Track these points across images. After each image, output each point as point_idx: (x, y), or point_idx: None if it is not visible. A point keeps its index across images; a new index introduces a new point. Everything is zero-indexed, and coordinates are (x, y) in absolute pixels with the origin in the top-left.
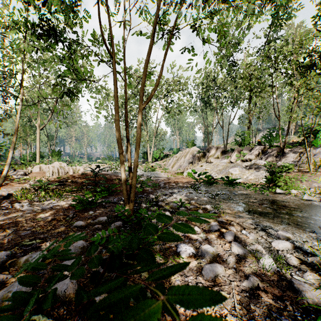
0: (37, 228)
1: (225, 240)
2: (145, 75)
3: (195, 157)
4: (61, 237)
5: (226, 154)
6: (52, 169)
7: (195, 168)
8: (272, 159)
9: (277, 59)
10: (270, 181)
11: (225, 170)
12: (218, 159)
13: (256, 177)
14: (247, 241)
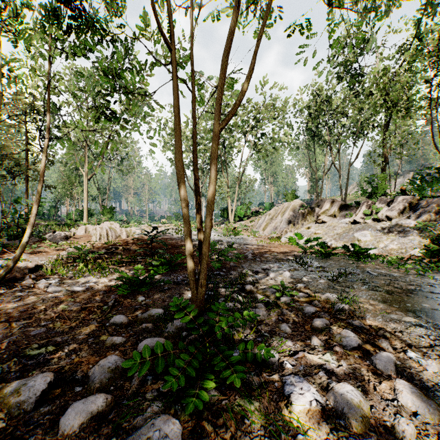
0: (56, 324)
1: (378, 372)
2: (223, 73)
3: (299, 214)
4: (87, 344)
5: (347, 210)
6: (99, 232)
7: (299, 231)
8: (428, 218)
9: (438, 56)
10: (433, 254)
11: (348, 234)
12: (335, 217)
13: (401, 247)
14: (424, 377)
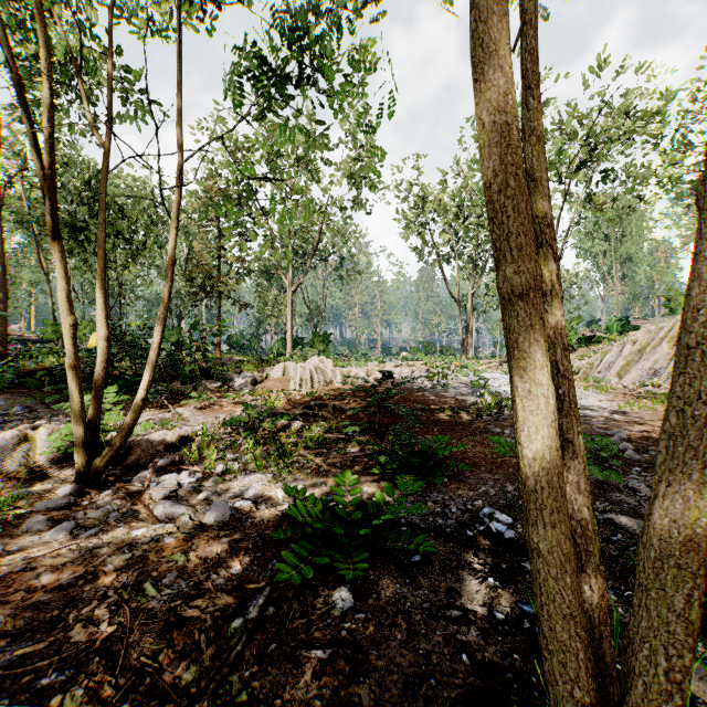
0: (65, 703)
1: None
2: None
3: None
4: None
5: None
6: (300, 374)
7: None
8: None
9: None
10: None
11: None
12: None
13: None
14: None
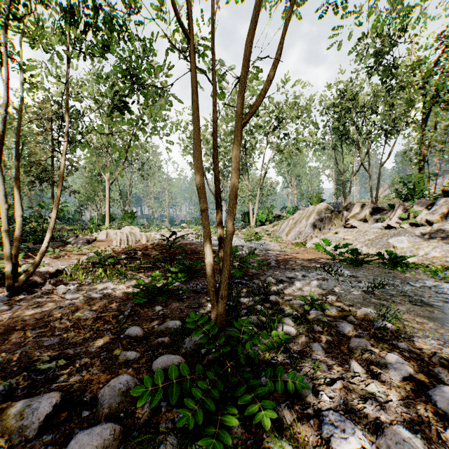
0: (70, 335)
1: (439, 412)
2: (246, 61)
3: (325, 219)
4: (99, 359)
5: (380, 213)
6: (120, 236)
7: (326, 236)
8: None
9: None
10: None
11: (381, 240)
12: (366, 222)
13: (444, 254)
14: None
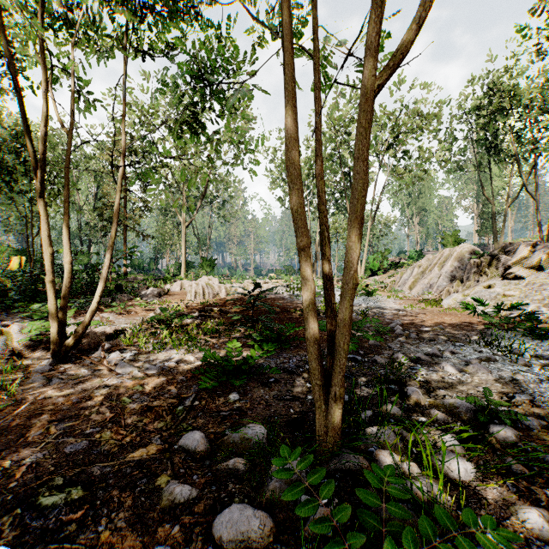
0: (103, 436)
1: None
2: None
3: (470, 266)
4: (132, 494)
5: None
6: (195, 289)
7: (473, 291)
8: None
9: None
10: None
11: None
12: (541, 270)
13: None
14: None
